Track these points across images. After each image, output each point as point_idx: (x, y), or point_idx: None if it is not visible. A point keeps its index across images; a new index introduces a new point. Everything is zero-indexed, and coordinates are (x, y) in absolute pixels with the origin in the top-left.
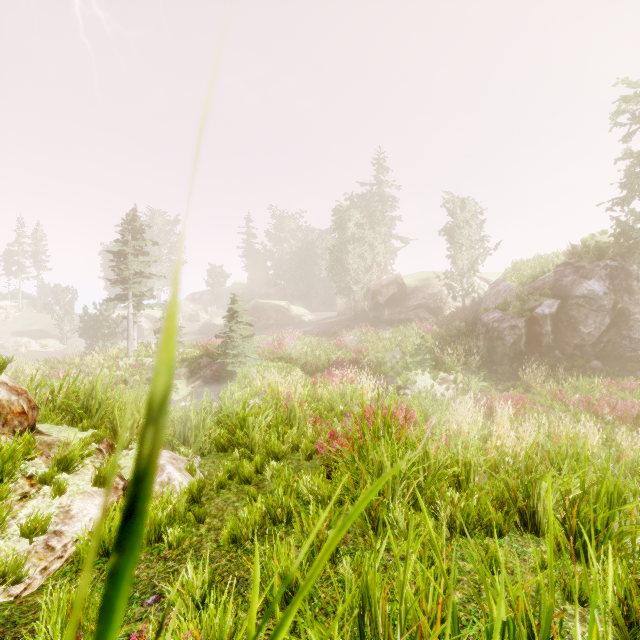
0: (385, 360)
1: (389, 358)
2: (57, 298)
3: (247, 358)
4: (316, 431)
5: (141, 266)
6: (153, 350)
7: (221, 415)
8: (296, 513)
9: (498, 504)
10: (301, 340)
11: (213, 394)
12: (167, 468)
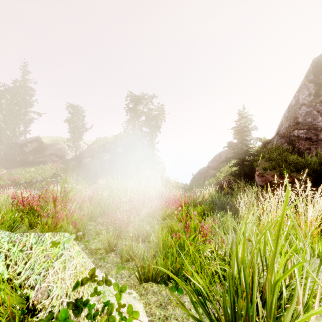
0: (32, 183)
1: (35, 181)
2: None
3: None
4: None
5: None
6: None
7: None
8: None
9: None
10: None
11: None
12: None
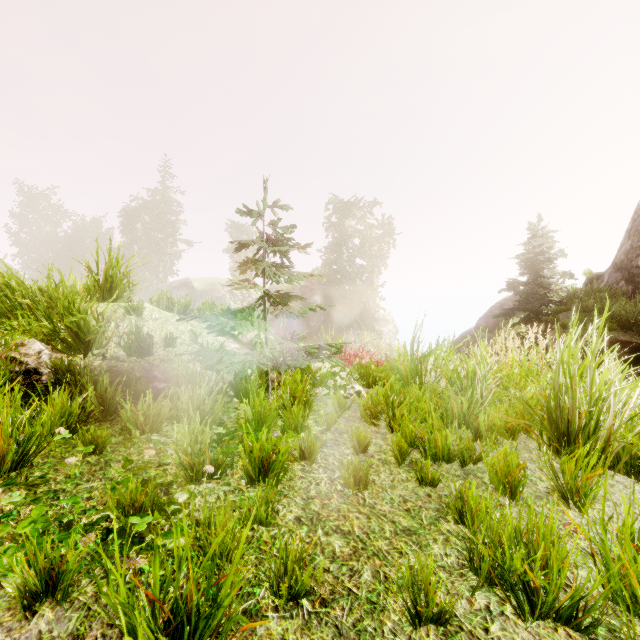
0: None
1: None
2: None
3: None
4: None
5: None
6: None
7: None
8: None
9: None
10: None
11: None
12: None
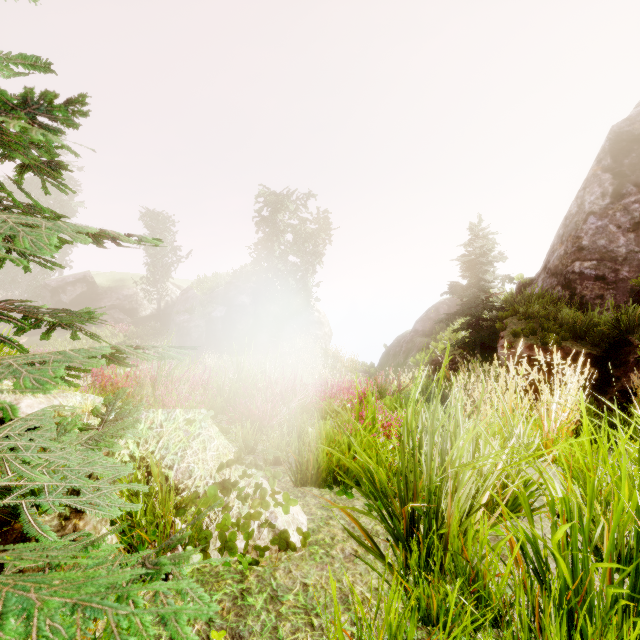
0: None
1: None
2: None
3: None
4: None
5: None
6: None
7: None
8: None
9: None
10: None
11: None
12: None
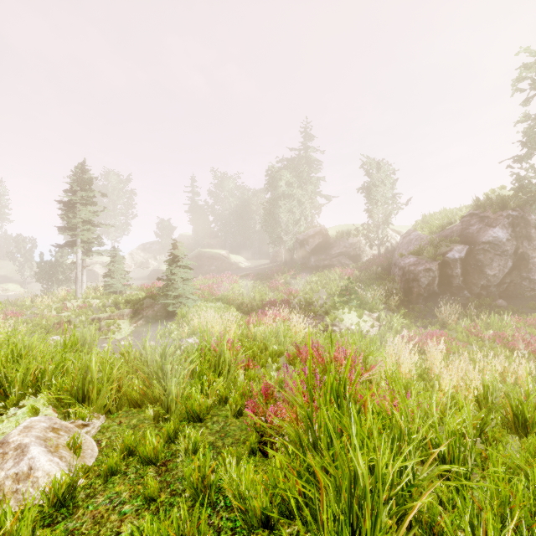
0: (313, 300)
1: (316, 298)
2: (18, 247)
3: (187, 299)
4: (248, 377)
5: (89, 215)
6: (101, 292)
7: (136, 362)
8: (211, 531)
9: (530, 518)
10: (238, 283)
11: (153, 333)
12: (30, 450)
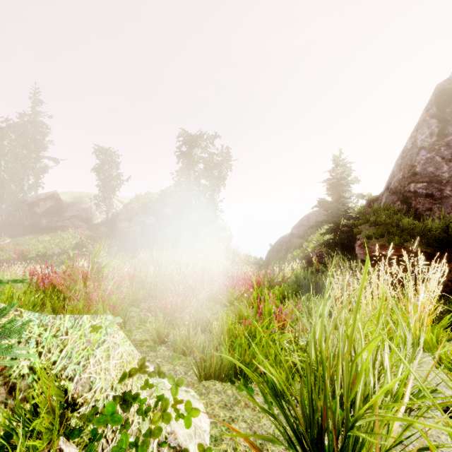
0: (47, 256)
1: (51, 255)
2: None
3: None
4: None
5: None
6: None
7: None
8: None
9: None
10: None
11: None
12: None
